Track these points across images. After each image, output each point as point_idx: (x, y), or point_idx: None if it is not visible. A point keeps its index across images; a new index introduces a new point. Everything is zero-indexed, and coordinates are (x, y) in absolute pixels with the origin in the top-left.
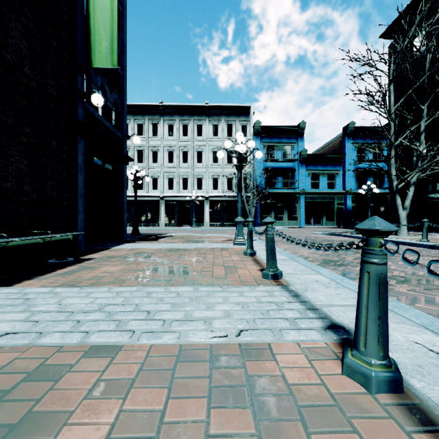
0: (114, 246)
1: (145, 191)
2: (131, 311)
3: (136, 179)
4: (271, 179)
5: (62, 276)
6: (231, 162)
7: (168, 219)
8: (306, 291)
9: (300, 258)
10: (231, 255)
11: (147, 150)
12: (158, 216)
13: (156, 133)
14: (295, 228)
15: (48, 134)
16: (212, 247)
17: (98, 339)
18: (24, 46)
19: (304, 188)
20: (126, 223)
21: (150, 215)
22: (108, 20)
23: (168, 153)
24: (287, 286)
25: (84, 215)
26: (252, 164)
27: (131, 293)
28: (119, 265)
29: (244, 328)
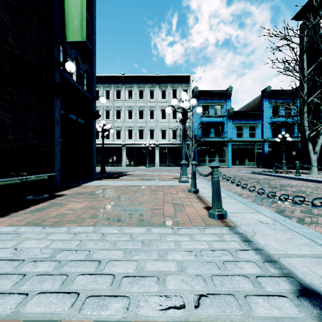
0: (85, 183)
1: (111, 140)
2: (82, 259)
3: (103, 131)
4: (206, 130)
5: (32, 213)
6: (175, 118)
7: (128, 161)
8: (256, 235)
9: (237, 195)
10: (178, 192)
11: (113, 110)
12: (121, 159)
13: (119, 97)
14: (224, 167)
15: (29, 94)
16: (162, 184)
17: (34, 309)
18: (7, 20)
19: (231, 137)
20: (95, 164)
21: (115, 158)
22: (78, 3)
23: (128, 112)
24: (234, 228)
25: (60, 159)
26: (191, 119)
27: (87, 234)
28: (84, 201)
29: (202, 292)
